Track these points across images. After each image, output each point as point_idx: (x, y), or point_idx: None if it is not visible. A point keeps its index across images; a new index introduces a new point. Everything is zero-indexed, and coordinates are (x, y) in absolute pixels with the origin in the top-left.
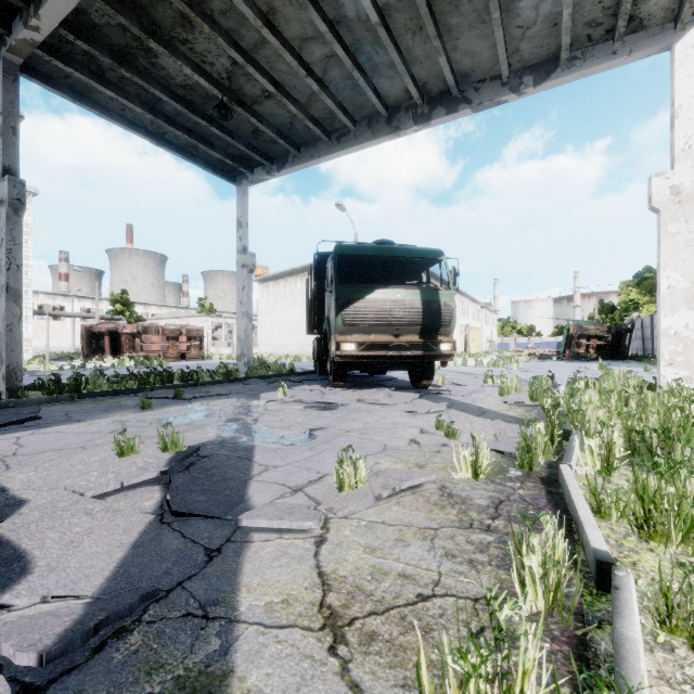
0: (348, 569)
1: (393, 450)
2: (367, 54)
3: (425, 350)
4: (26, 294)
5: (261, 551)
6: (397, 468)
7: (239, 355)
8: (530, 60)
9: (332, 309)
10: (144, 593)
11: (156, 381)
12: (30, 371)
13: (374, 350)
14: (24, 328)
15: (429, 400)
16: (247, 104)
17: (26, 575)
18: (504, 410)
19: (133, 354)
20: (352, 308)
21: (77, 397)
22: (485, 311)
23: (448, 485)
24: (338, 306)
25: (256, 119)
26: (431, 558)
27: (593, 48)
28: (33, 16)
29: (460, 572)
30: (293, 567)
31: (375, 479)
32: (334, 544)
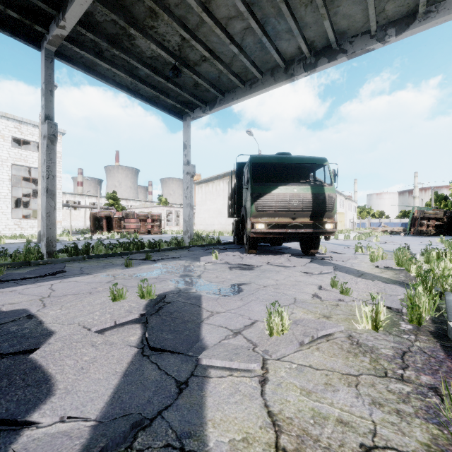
0: (292, 411)
1: (301, 302)
2: (272, 25)
3: (314, 228)
4: (59, 194)
5: (218, 386)
6: (310, 319)
7: (184, 231)
8: (393, 16)
9: (248, 200)
10: (134, 422)
11: (134, 248)
12: (61, 240)
13: (278, 228)
14: (58, 214)
15: (318, 264)
16: (191, 66)
17: (50, 396)
18: (378, 273)
19: (120, 230)
20: (263, 199)
21: (87, 258)
22: (348, 201)
23: (354, 334)
24: (253, 198)
25: (196, 76)
26: (360, 406)
27: (445, 2)
28: (61, 19)
29: (391, 422)
30: (246, 405)
31: (295, 327)
32: (275, 385)
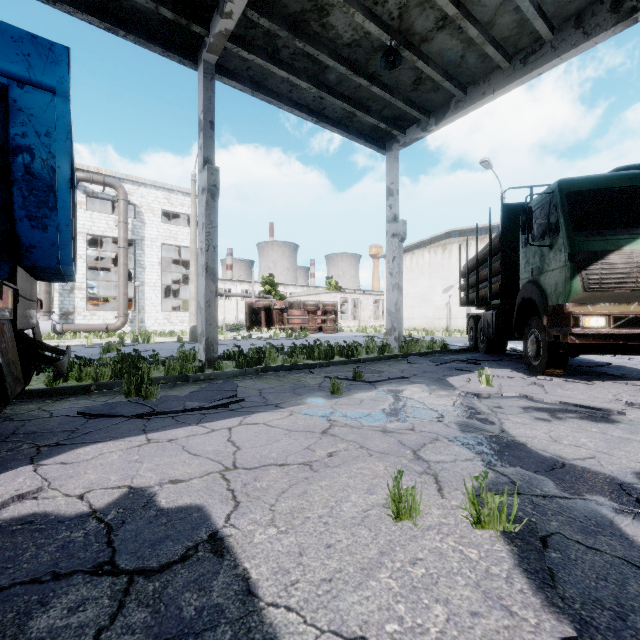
0: None
1: None
2: None
3: None
4: None
5: None
6: None
7: (388, 329)
8: None
9: (553, 269)
10: None
11: (320, 355)
12: None
13: None
14: None
15: None
16: (414, 46)
17: None
18: None
19: (282, 326)
20: (601, 265)
21: (260, 371)
22: None
23: None
24: (576, 263)
25: (423, 62)
26: None
27: None
28: (227, 1)
29: None
30: None
31: None
32: None
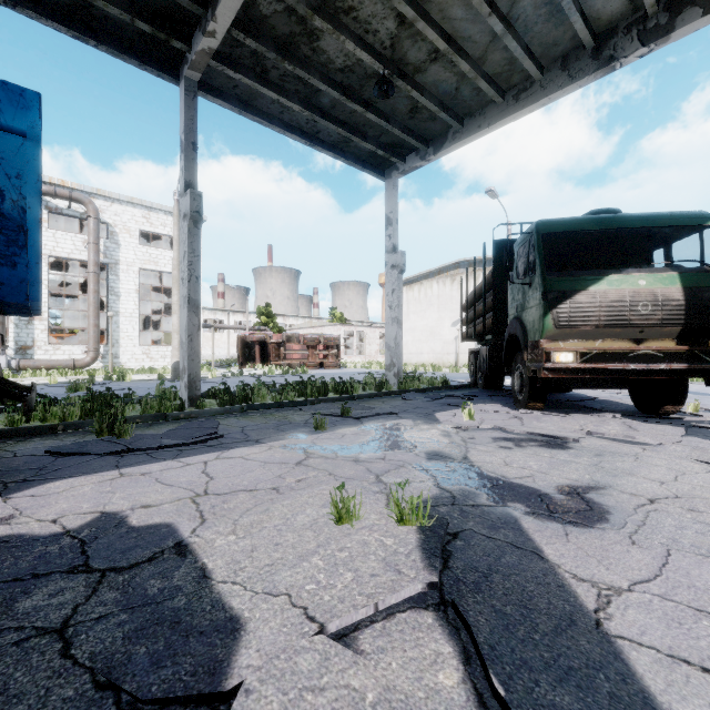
0: None
1: None
2: None
3: (690, 362)
4: None
5: None
6: None
7: (388, 364)
8: None
9: (532, 307)
10: None
11: (313, 392)
12: (201, 377)
13: (604, 362)
14: None
15: None
16: (409, 75)
17: None
18: None
19: (279, 362)
20: (570, 304)
21: (246, 409)
22: None
23: None
24: (548, 301)
25: (417, 92)
26: None
27: None
28: (210, 20)
29: None
30: None
31: None
32: None
